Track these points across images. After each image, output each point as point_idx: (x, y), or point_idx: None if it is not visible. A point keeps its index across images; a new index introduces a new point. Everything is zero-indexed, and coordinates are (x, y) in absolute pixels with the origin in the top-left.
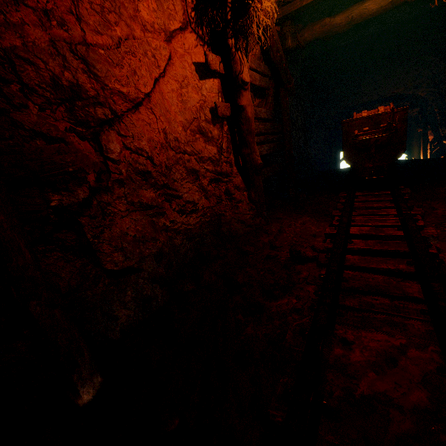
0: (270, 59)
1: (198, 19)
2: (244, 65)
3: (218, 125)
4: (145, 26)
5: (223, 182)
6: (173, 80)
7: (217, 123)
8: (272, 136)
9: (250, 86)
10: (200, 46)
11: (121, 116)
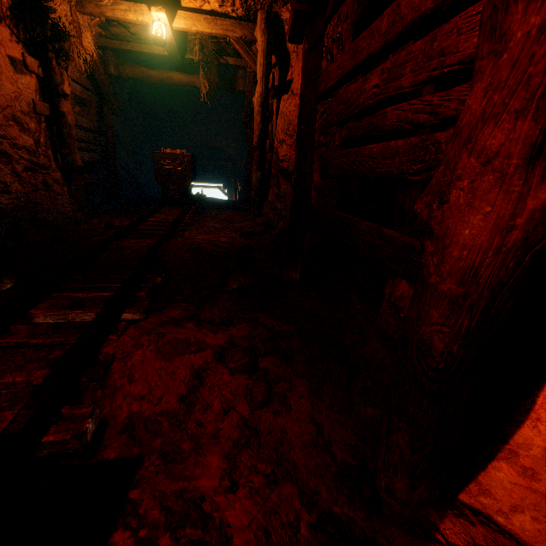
0: (93, 75)
1: (15, 19)
2: (66, 79)
3: (36, 120)
4: None
5: (40, 173)
6: None
7: (35, 118)
8: (95, 146)
9: (70, 93)
10: (15, 42)
11: None
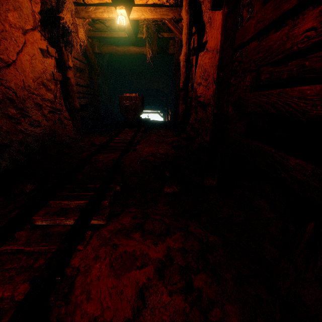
0: (86, 54)
1: (43, 27)
2: (70, 58)
3: (54, 83)
4: (11, 24)
5: (57, 114)
6: (27, 54)
7: (54, 82)
8: (87, 95)
9: (74, 65)
10: (43, 40)
11: (0, 69)
